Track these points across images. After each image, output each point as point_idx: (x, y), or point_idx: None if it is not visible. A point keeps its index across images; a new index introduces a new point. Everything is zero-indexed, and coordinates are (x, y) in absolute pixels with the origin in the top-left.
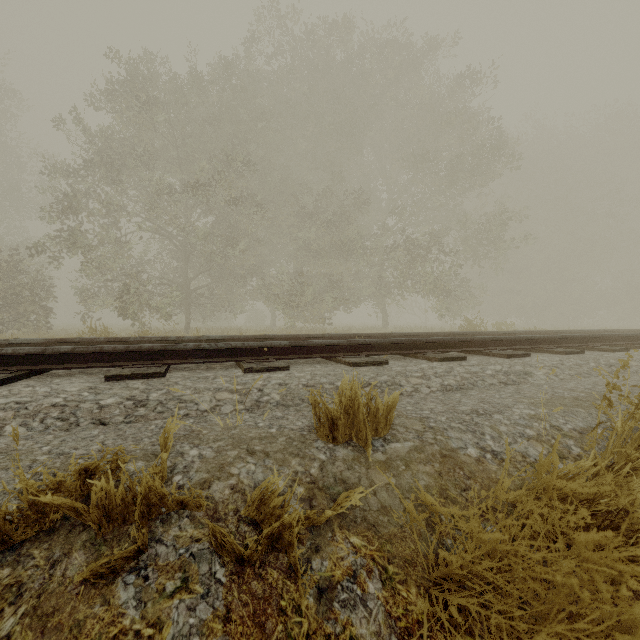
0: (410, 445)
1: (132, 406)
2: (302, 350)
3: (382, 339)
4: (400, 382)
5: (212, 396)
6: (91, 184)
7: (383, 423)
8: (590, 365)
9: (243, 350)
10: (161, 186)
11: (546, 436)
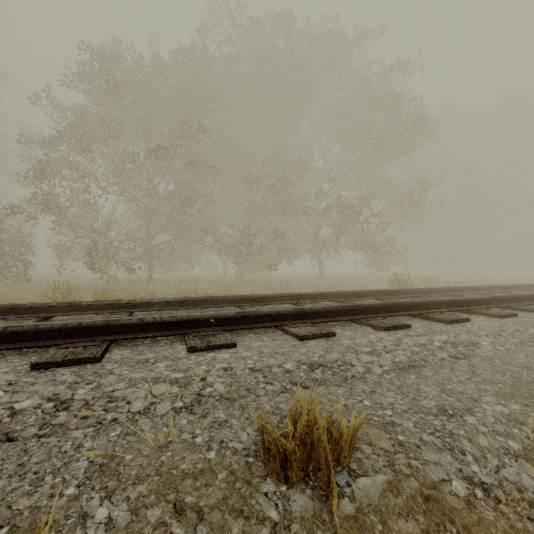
0: (382, 480)
1: (51, 410)
2: (249, 319)
3: (327, 306)
4: (351, 361)
5: (148, 390)
6: (63, 153)
7: (347, 449)
8: (529, 331)
9: (189, 322)
10: (125, 155)
11: (533, 450)
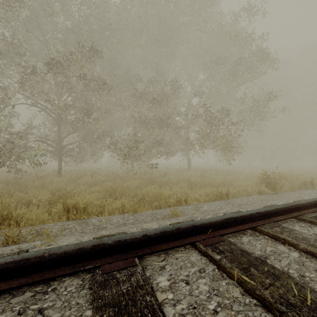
0: None
1: None
2: None
3: None
4: None
5: None
6: None
7: None
8: None
9: None
10: (27, 68)
11: None
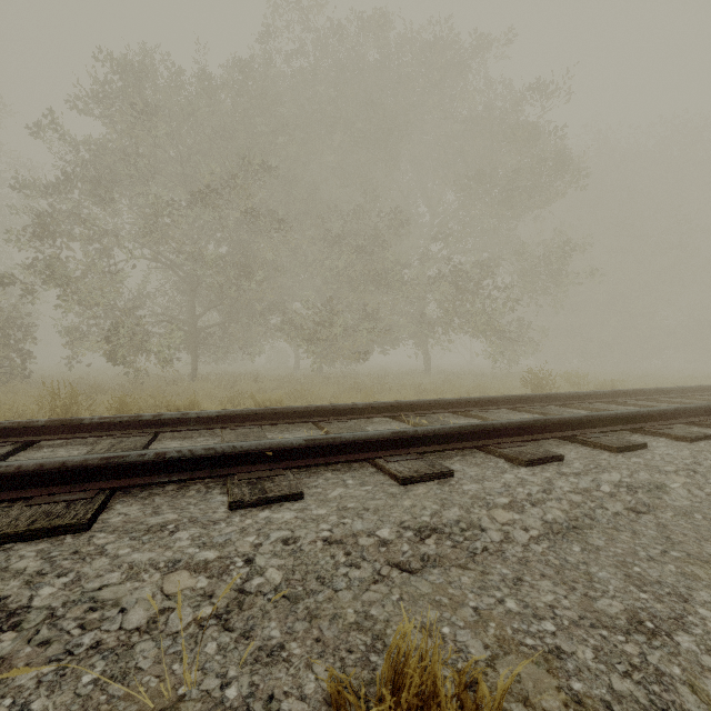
0: None
1: None
2: (325, 450)
3: (441, 427)
4: (480, 521)
5: (157, 585)
6: (74, 203)
7: None
8: None
9: (234, 456)
10: (159, 206)
11: None
